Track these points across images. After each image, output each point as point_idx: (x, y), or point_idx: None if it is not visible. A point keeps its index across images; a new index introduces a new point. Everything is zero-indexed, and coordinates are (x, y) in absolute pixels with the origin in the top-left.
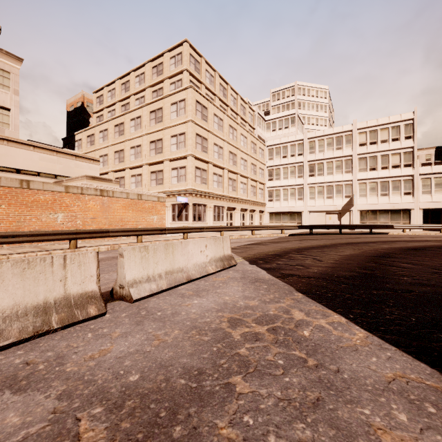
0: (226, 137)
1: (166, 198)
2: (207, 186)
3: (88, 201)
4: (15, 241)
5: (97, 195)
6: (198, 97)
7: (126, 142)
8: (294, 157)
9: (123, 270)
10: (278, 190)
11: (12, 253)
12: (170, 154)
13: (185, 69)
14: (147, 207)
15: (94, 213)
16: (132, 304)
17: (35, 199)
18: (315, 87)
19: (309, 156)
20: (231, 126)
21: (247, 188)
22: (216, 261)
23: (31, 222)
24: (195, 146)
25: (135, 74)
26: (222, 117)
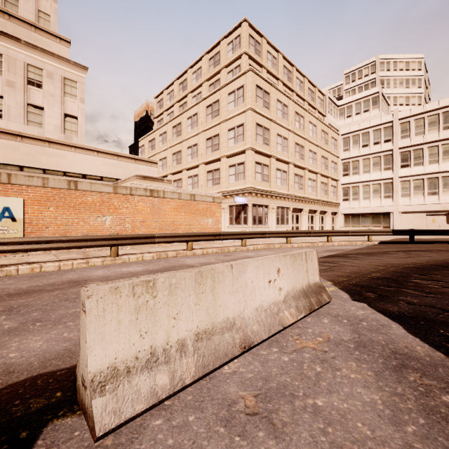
0: (292, 126)
1: (223, 199)
2: (269, 183)
3: (137, 202)
4: (49, 247)
5: (147, 196)
6: (259, 81)
7: (183, 143)
8: (379, 144)
9: (85, 344)
10: (356, 187)
11: (51, 260)
12: (227, 150)
13: (244, 52)
14: (201, 209)
15: (144, 215)
16: (95, 447)
17: (83, 201)
18: (405, 58)
19: (401, 141)
20: (297, 113)
21: (317, 185)
22: (296, 297)
23: (79, 225)
24: (255, 137)
25: (192, 70)
26: (287, 103)
